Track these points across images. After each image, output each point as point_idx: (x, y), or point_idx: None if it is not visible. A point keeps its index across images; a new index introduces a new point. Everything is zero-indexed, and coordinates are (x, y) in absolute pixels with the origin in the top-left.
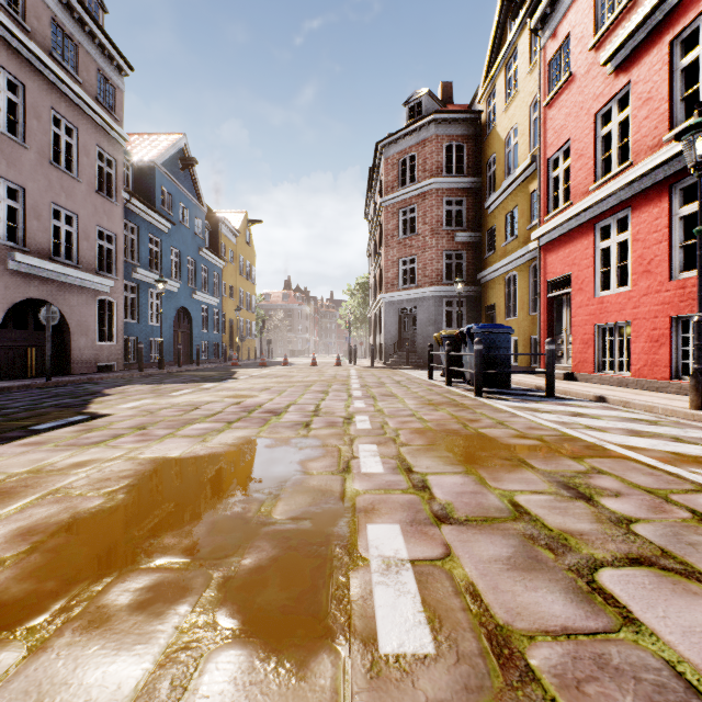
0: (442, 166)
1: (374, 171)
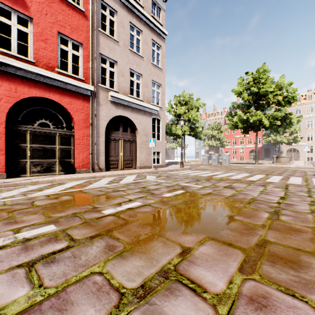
0: None
1: None
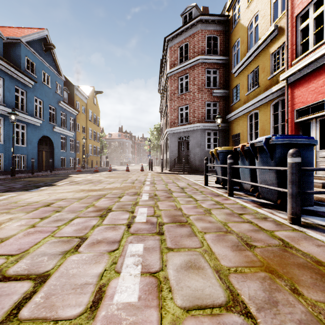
0: (205, 49)
1: (163, 59)
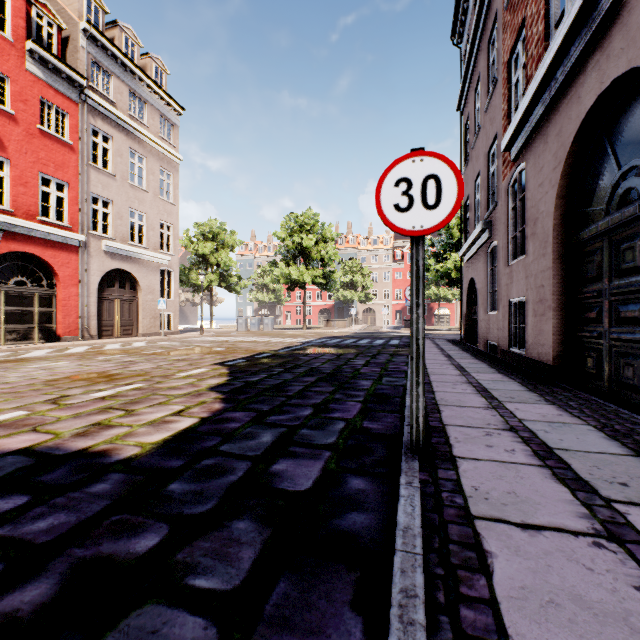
0: None
1: None
